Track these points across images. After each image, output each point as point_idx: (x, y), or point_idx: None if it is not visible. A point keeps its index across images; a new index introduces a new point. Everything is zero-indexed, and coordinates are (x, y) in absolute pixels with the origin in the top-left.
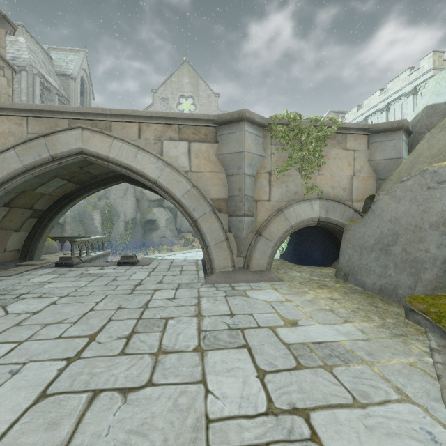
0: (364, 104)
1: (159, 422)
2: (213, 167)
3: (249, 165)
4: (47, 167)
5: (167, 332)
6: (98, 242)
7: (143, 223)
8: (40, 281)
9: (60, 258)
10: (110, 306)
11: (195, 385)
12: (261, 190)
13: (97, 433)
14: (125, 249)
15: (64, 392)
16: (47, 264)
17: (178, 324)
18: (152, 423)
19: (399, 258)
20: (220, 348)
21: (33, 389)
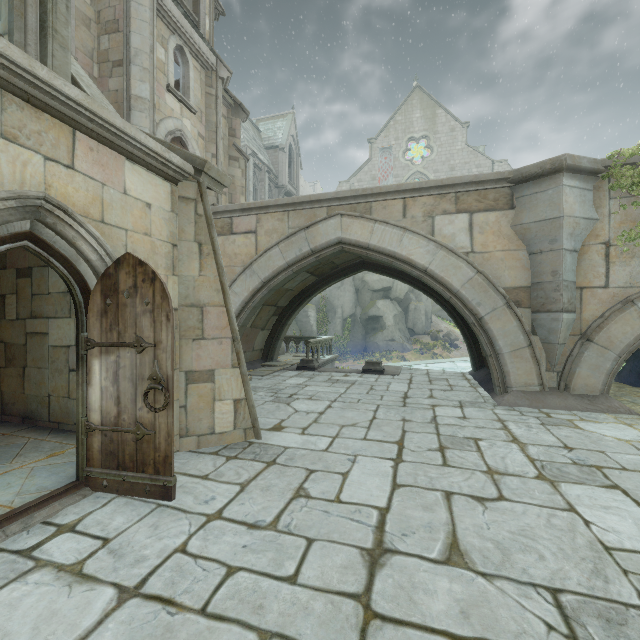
0: None
1: (542, 533)
2: (507, 244)
3: (569, 236)
4: (305, 262)
5: (486, 453)
6: (326, 343)
7: (364, 320)
8: (297, 384)
9: (301, 360)
10: (392, 416)
11: (564, 512)
12: (590, 271)
13: (478, 525)
14: (343, 354)
15: (414, 486)
16: (286, 366)
17: (494, 447)
18: (534, 532)
19: None
20: (575, 482)
21: (382, 477)
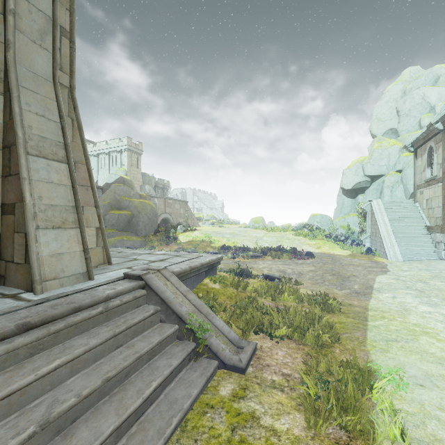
0: (97, 145)
1: None
2: None
3: None
4: None
5: None
6: None
7: None
8: None
9: None
10: None
11: None
12: None
13: None
14: None
15: None
16: None
17: None
18: None
19: None
20: None
21: None
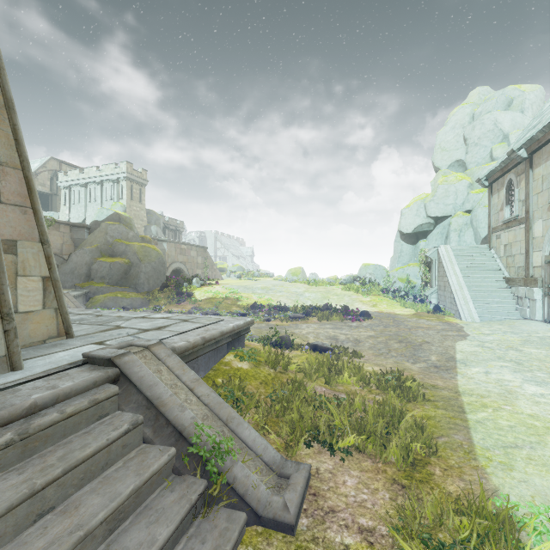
0: (85, 172)
1: None
2: None
3: None
4: None
5: None
6: None
7: None
8: None
9: None
10: None
11: None
12: None
13: None
14: None
15: None
16: None
17: None
18: None
19: (77, 275)
20: None
21: None
